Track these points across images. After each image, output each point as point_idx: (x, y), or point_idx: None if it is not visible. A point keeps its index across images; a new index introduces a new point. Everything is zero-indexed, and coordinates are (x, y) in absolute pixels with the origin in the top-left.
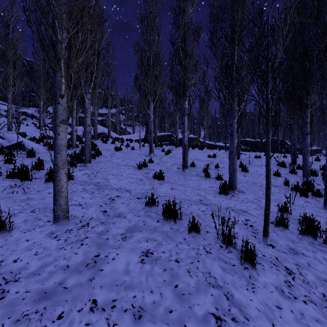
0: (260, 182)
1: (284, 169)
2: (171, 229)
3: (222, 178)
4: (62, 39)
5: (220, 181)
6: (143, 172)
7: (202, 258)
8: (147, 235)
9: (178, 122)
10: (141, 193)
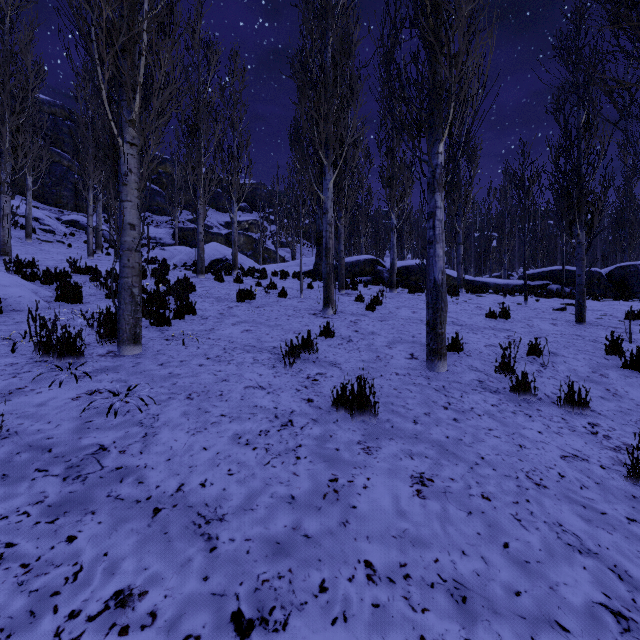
0: None
1: None
2: None
3: (584, 404)
4: None
5: (581, 417)
6: (302, 378)
7: None
8: None
9: (395, 227)
10: (269, 546)
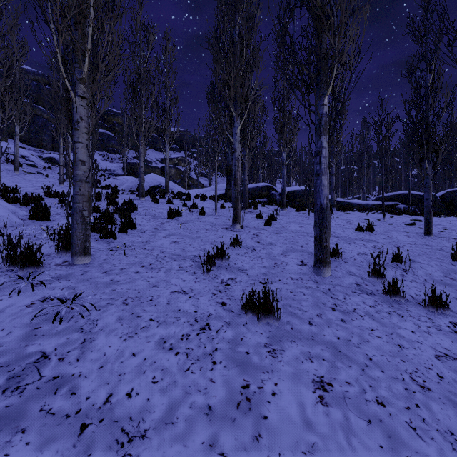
0: None
1: None
2: None
3: (444, 306)
4: None
5: (444, 317)
6: (217, 283)
7: None
8: None
9: (285, 162)
10: None
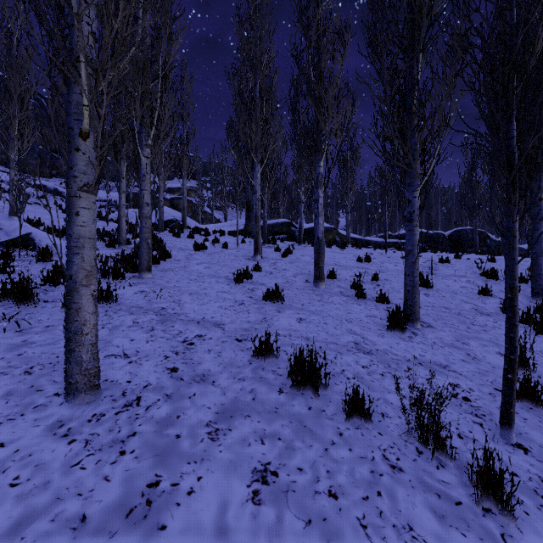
0: (457, 307)
1: (496, 282)
2: (309, 410)
3: (387, 299)
4: (80, 7)
5: (384, 305)
6: (245, 289)
7: (385, 485)
8: (261, 426)
9: (302, 200)
10: (243, 329)
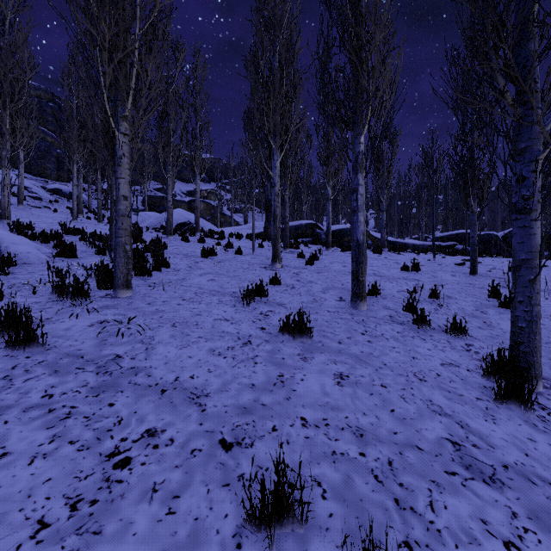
0: None
1: None
2: None
3: (464, 331)
4: None
5: (461, 340)
6: (256, 314)
7: None
8: None
9: (330, 197)
10: (239, 409)
